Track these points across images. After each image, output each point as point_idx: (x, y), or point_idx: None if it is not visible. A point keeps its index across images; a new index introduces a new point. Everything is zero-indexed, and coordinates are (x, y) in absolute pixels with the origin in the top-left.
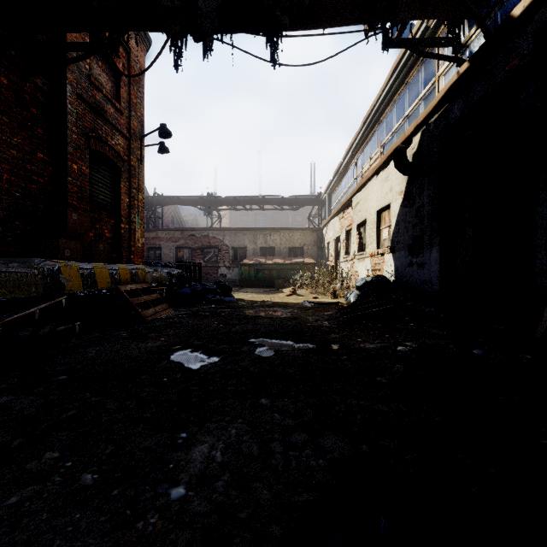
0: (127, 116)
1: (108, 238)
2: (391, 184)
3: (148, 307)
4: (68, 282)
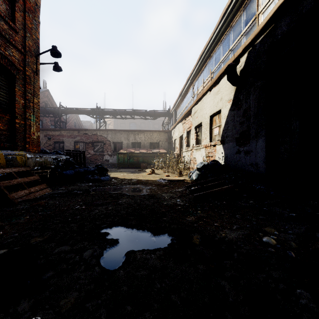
0: (23, 36)
1: (2, 130)
2: (221, 95)
3: (22, 188)
4: None
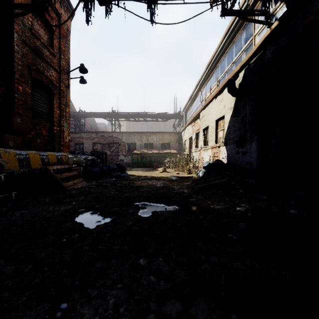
0: (58, 58)
1: (45, 135)
2: (224, 103)
3: (69, 180)
4: (7, 164)
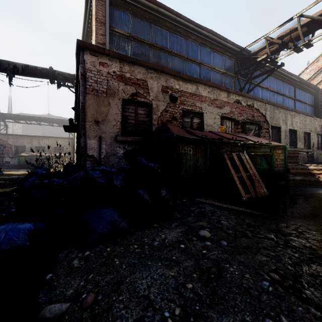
0: None
1: None
2: None
3: None
4: None
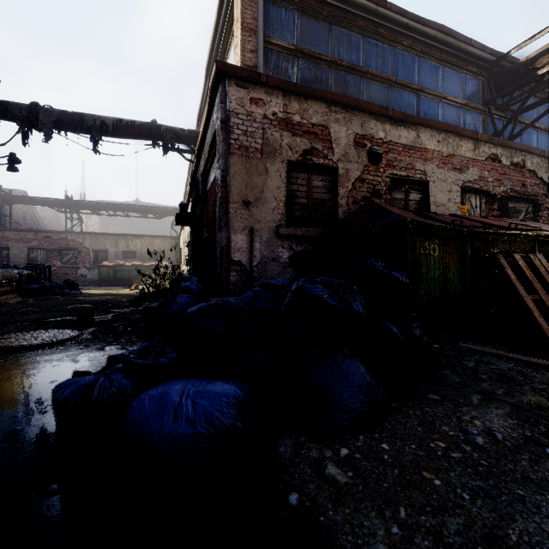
0: None
1: None
2: None
3: (0, 295)
4: None
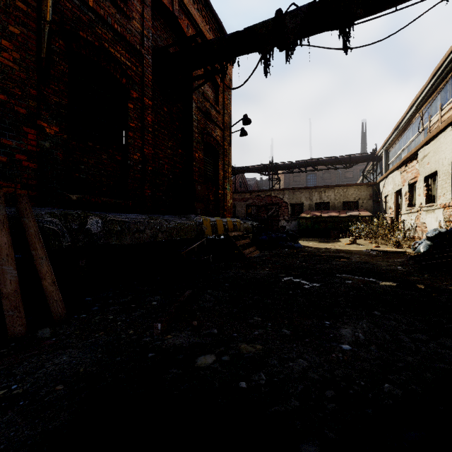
0: (222, 114)
1: (211, 200)
2: None
3: (244, 248)
4: (206, 229)
